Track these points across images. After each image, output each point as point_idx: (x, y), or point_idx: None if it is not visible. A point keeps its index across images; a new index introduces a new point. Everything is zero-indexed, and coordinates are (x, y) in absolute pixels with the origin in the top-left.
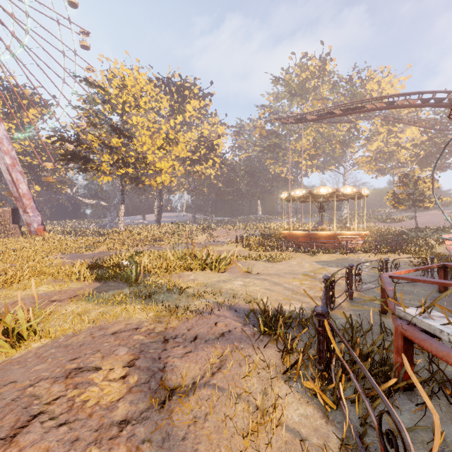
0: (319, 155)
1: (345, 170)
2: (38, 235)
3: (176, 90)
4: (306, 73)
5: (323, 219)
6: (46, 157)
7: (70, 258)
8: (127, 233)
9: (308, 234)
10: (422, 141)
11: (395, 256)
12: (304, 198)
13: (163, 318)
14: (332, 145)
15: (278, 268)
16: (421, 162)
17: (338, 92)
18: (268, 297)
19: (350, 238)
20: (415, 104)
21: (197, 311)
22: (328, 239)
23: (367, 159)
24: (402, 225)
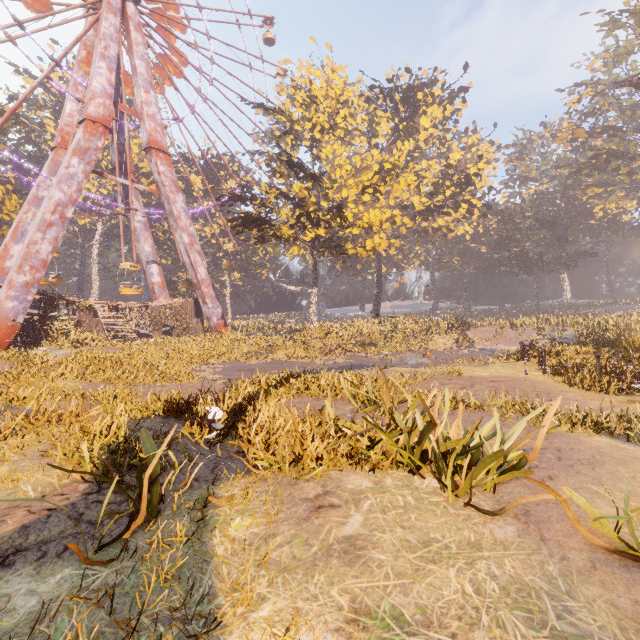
0: None
1: None
2: (218, 332)
3: (401, 99)
4: None
5: None
6: (245, 236)
7: (223, 370)
8: (319, 331)
9: None
10: None
11: None
12: None
13: None
14: None
15: None
16: None
17: None
18: None
19: None
20: None
21: None
22: None
23: None
24: None
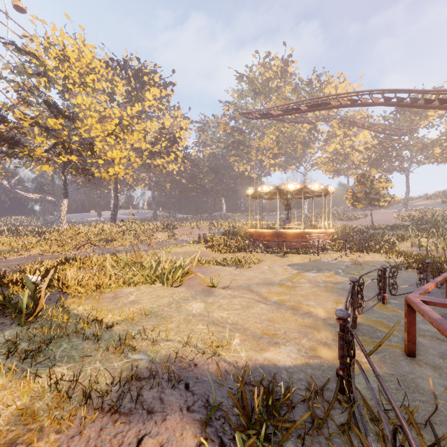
0: (282, 154)
1: (306, 170)
2: None
3: (133, 75)
4: (270, 72)
5: (290, 217)
6: None
7: None
8: (70, 232)
9: (276, 232)
10: (374, 145)
11: (365, 255)
12: (270, 194)
13: (28, 426)
14: (293, 144)
15: (248, 275)
16: (372, 164)
17: (299, 94)
18: (248, 366)
19: (317, 236)
20: (378, 102)
21: (111, 393)
22: (296, 238)
23: (325, 160)
24: (358, 223)
